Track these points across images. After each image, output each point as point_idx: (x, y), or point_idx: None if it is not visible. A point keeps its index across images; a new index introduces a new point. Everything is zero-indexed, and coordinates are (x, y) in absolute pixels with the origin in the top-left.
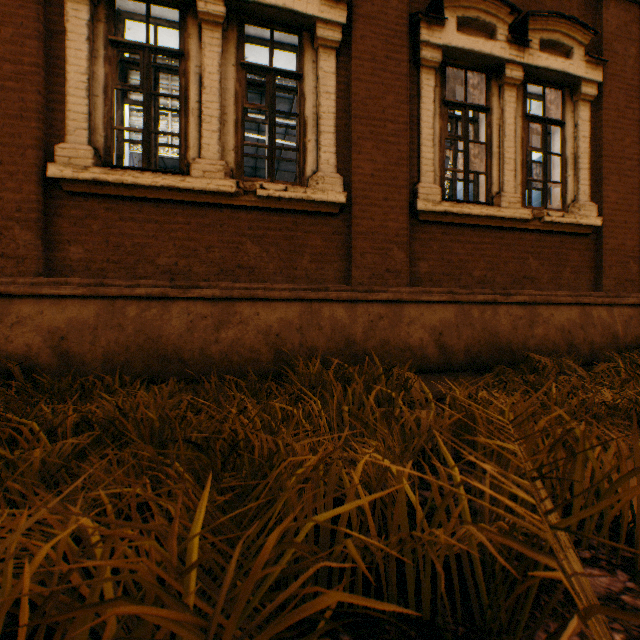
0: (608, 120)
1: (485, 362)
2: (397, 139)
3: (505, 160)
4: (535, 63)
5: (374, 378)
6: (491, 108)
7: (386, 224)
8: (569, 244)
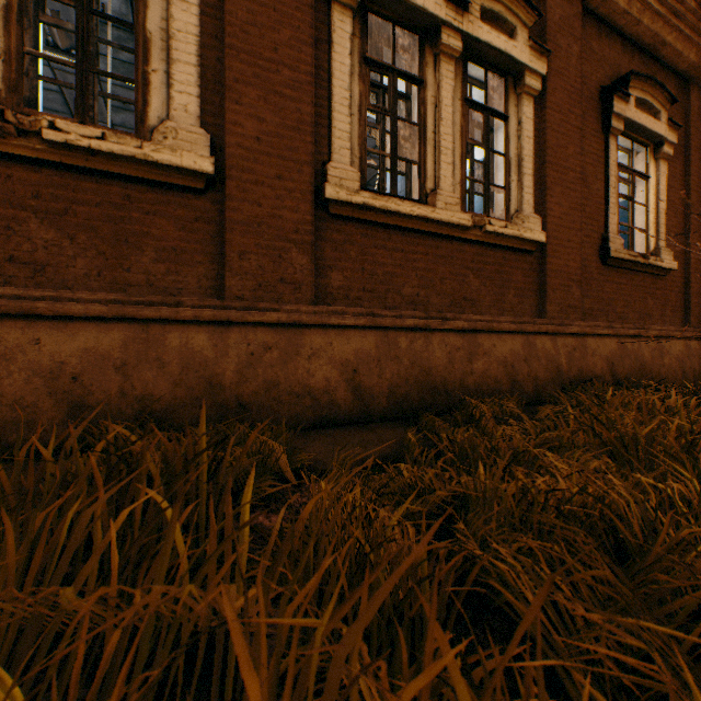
0: (552, 122)
1: (415, 407)
2: (297, 94)
3: (442, 149)
4: (476, 34)
5: (187, 462)
6: (425, 81)
7: (280, 213)
8: (513, 262)
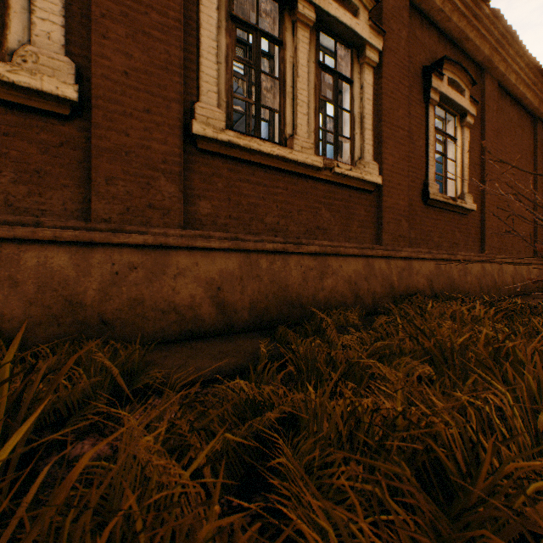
0: (387, 89)
1: (274, 319)
2: (166, 36)
3: (299, 102)
4: (327, 9)
5: None
6: (285, 43)
7: (149, 144)
8: (357, 199)
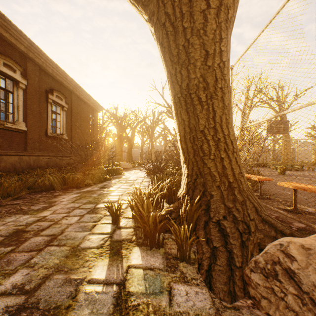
0: (30, 97)
1: None
2: None
3: None
4: (2, 70)
5: None
6: None
7: None
8: (16, 135)
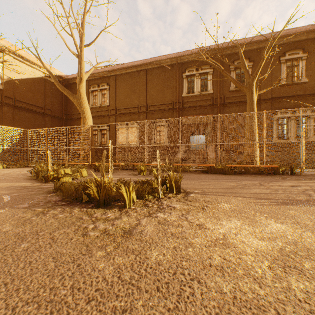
0: None
1: None
2: None
3: None
4: None
5: None
6: None
7: None
8: None
